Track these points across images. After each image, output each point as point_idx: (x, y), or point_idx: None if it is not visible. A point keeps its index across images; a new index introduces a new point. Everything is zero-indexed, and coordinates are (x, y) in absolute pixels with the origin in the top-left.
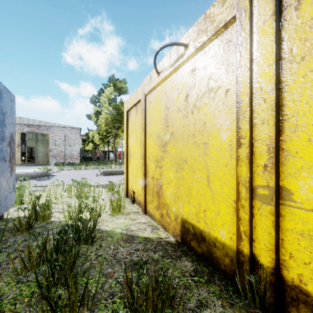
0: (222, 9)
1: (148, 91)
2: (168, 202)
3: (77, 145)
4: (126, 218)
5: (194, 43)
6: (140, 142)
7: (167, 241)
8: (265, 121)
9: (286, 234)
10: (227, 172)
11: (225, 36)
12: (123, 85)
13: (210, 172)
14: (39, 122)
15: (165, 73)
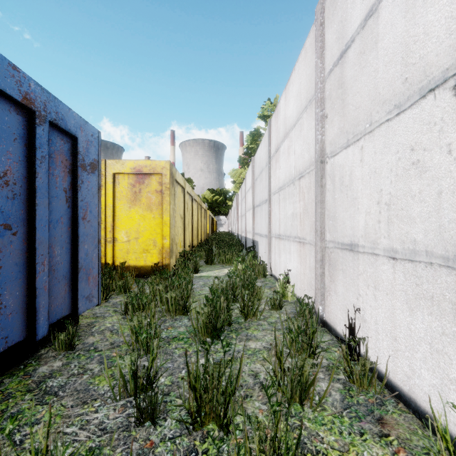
0: None
1: None
2: None
3: None
4: None
5: None
6: None
7: None
8: (110, 216)
9: (116, 252)
10: None
11: None
12: None
13: None
14: None
15: None
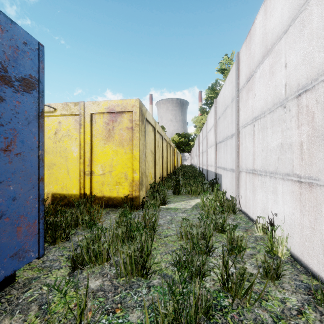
0: (74, 107)
1: None
2: None
3: None
4: None
5: (61, 111)
6: None
7: None
8: (88, 151)
9: (93, 183)
10: (76, 168)
11: (75, 118)
12: None
13: (69, 168)
14: None
15: None
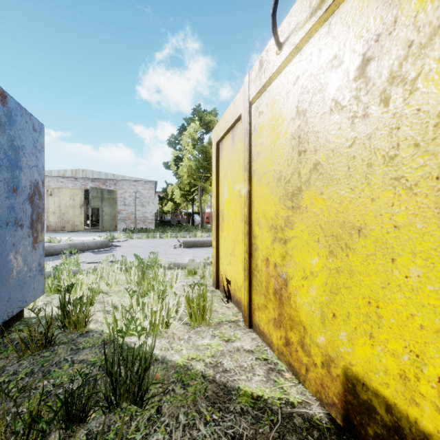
0: None
1: (257, 91)
2: (305, 320)
3: (151, 204)
4: (215, 335)
5: None
6: (239, 193)
7: (308, 416)
8: None
9: None
10: None
11: None
12: (213, 118)
13: None
14: (105, 175)
15: (296, 36)
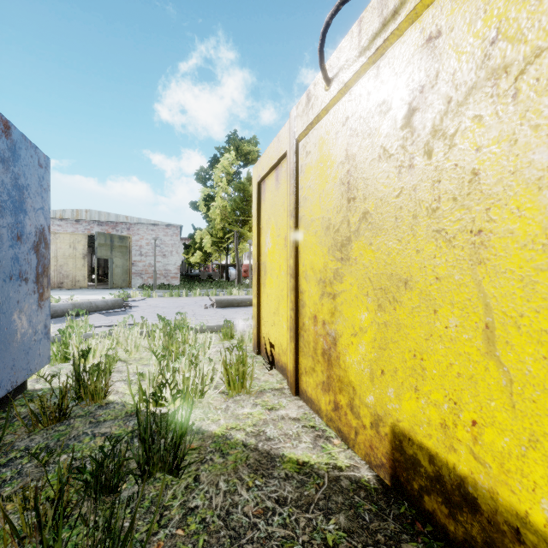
0: None
1: (304, 128)
2: (355, 380)
3: (175, 254)
4: (257, 403)
5: None
6: (284, 243)
7: (356, 479)
8: None
9: None
10: None
11: None
12: (252, 147)
13: (495, 314)
14: (116, 217)
15: (345, 74)
